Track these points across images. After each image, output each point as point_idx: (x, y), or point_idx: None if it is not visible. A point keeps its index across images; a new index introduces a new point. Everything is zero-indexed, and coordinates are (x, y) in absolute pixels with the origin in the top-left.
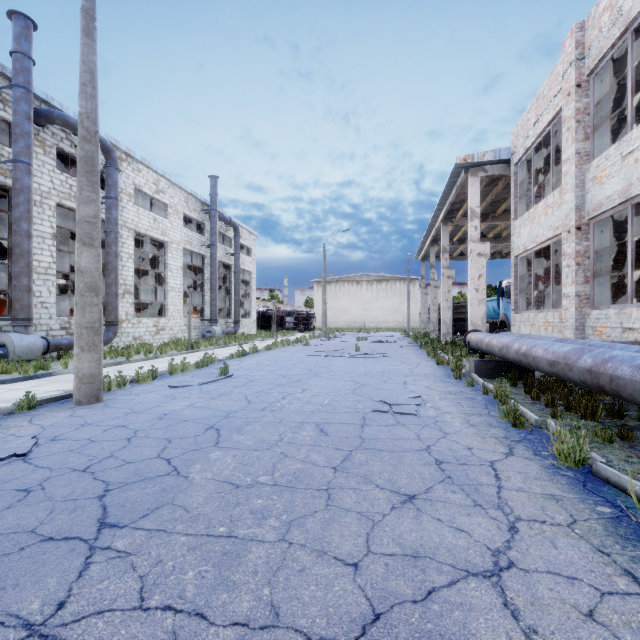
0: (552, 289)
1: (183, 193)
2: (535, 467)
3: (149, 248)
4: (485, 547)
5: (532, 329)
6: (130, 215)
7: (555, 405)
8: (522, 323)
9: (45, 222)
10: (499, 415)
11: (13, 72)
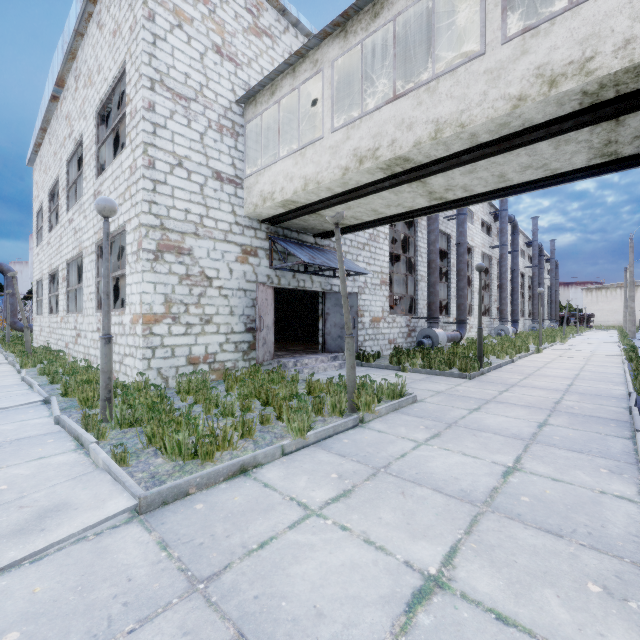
0: None
1: None
2: None
3: None
4: None
5: None
6: None
7: None
8: None
9: (527, 283)
10: None
11: (534, 236)
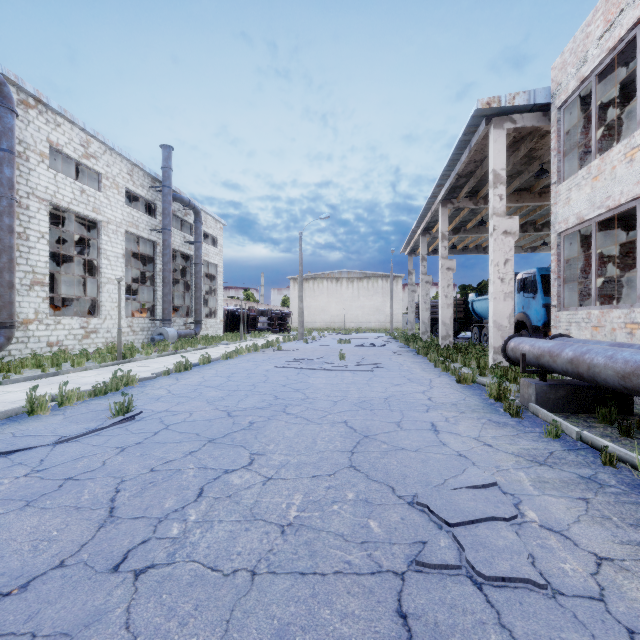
0: None
1: (125, 163)
2: None
3: None
4: None
5: (596, 333)
6: (42, 181)
7: None
8: (574, 324)
9: None
10: None
11: None
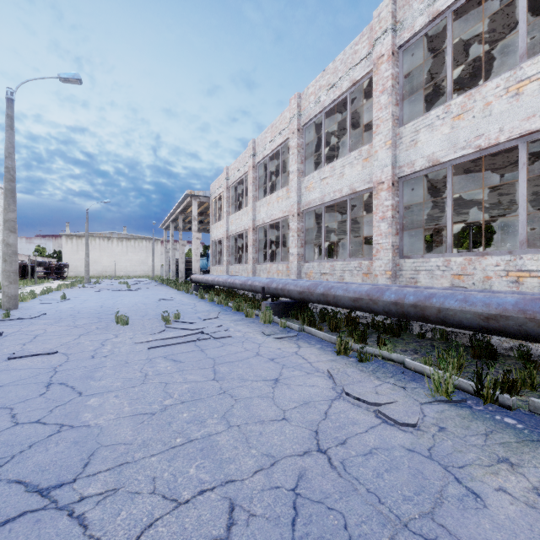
0: (222, 257)
1: None
2: (203, 302)
3: None
4: (191, 307)
5: (217, 273)
6: None
7: (216, 295)
8: (214, 271)
9: None
10: (199, 297)
11: None
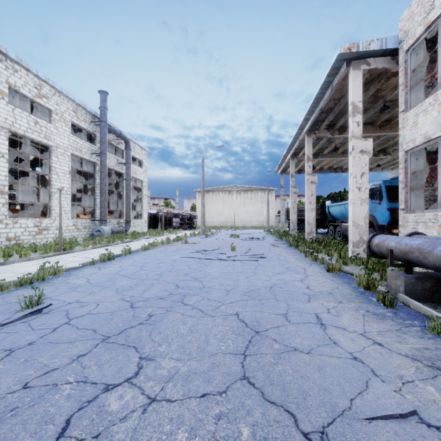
0: None
1: (71, 103)
2: None
3: None
4: None
5: None
6: (2, 113)
7: None
8: (421, 224)
9: None
10: None
11: None
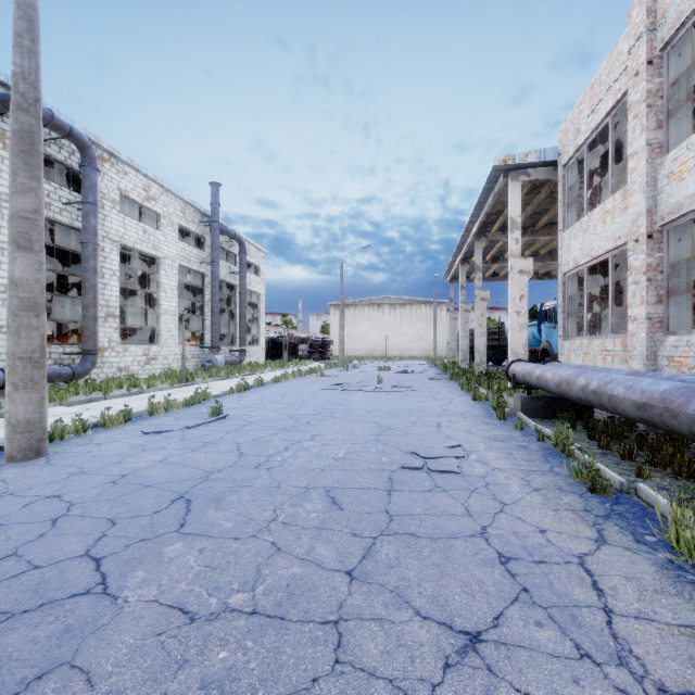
0: (611, 311)
1: (179, 202)
2: (647, 567)
3: (143, 266)
4: None
5: (585, 359)
6: (114, 225)
7: (634, 457)
8: (572, 351)
9: (5, 230)
10: (568, 474)
11: None
